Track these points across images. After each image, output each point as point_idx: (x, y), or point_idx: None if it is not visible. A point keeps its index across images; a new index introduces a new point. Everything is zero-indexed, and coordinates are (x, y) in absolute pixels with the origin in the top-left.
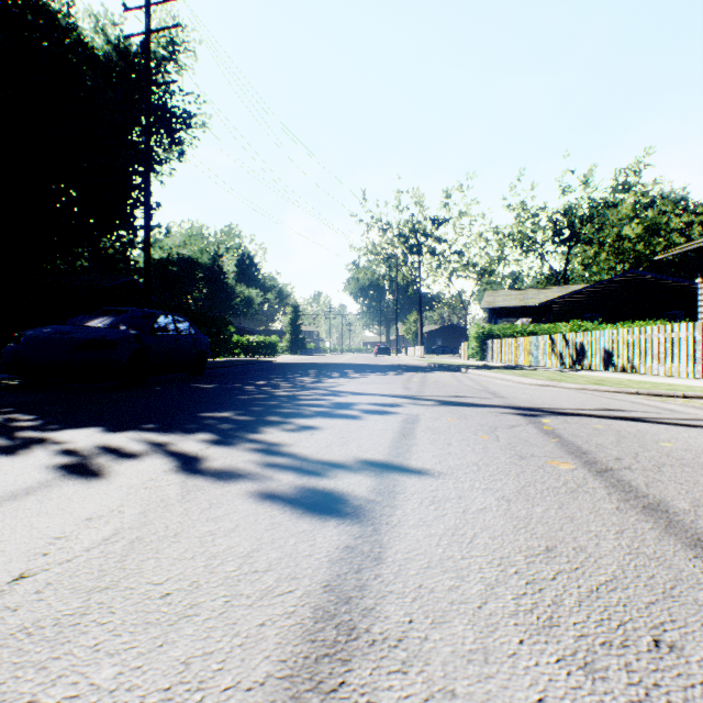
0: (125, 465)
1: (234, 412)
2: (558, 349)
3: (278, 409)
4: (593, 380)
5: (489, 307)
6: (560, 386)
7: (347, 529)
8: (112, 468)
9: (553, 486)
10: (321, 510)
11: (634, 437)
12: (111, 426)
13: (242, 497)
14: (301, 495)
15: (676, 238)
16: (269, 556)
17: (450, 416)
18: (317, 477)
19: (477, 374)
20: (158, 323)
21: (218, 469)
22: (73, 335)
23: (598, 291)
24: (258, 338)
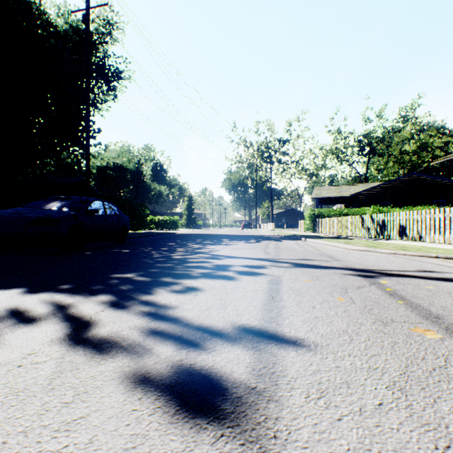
0: (18, 332)
1: (137, 273)
2: (366, 225)
3: (171, 270)
4: (399, 247)
5: (317, 197)
6: (377, 251)
7: (227, 452)
8: (2, 337)
9: (437, 364)
10: (196, 407)
11: None
12: (32, 287)
13: (113, 382)
14: (176, 380)
15: (438, 153)
16: None
17: (306, 277)
18: (196, 350)
19: (313, 241)
20: (91, 206)
21: (102, 338)
22: (27, 215)
23: (389, 187)
24: (165, 218)
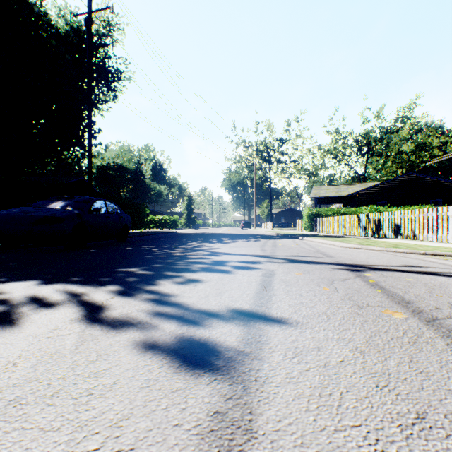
0: (41, 314)
1: (140, 268)
2: (363, 224)
3: (172, 265)
4: (391, 244)
5: (315, 196)
6: (369, 248)
7: (218, 388)
8: (29, 317)
9: (395, 336)
10: (195, 363)
11: (440, 289)
12: (45, 279)
13: (127, 347)
14: (179, 346)
15: (436, 152)
16: (137, 426)
17: (297, 271)
18: (195, 326)
19: (310, 240)
20: (94, 206)
21: (114, 318)
22: (33, 213)
23: (386, 186)
24: (165, 217)
